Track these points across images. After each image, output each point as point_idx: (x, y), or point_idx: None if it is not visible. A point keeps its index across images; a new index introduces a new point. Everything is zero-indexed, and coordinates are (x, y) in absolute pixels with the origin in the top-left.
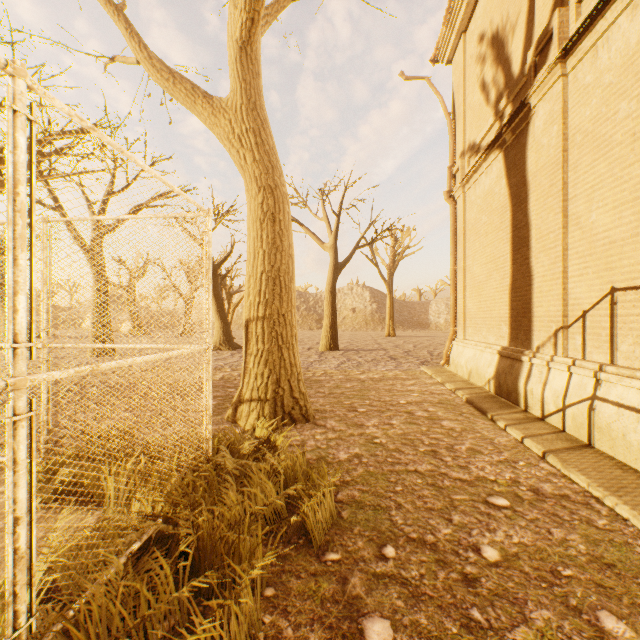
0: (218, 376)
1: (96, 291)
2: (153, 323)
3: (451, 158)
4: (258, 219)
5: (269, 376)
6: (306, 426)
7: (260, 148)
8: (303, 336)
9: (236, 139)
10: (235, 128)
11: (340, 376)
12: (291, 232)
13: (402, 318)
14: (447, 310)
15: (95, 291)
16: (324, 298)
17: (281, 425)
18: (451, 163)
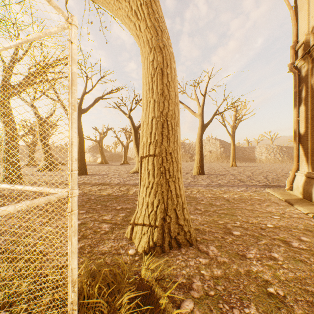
0: (132, 191)
1: (78, 142)
2: (111, 158)
3: (294, 39)
4: (149, 74)
5: (158, 205)
6: (190, 251)
7: (151, 16)
8: (183, 165)
9: (133, 14)
10: (132, 6)
11: (209, 194)
12: (176, 85)
13: (238, 156)
14: (266, 151)
15: (78, 142)
16: (194, 145)
17: (168, 248)
18: (294, 42)
